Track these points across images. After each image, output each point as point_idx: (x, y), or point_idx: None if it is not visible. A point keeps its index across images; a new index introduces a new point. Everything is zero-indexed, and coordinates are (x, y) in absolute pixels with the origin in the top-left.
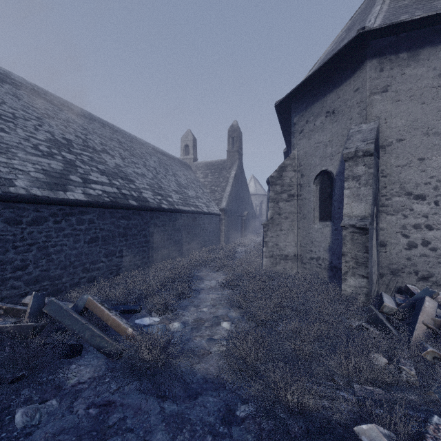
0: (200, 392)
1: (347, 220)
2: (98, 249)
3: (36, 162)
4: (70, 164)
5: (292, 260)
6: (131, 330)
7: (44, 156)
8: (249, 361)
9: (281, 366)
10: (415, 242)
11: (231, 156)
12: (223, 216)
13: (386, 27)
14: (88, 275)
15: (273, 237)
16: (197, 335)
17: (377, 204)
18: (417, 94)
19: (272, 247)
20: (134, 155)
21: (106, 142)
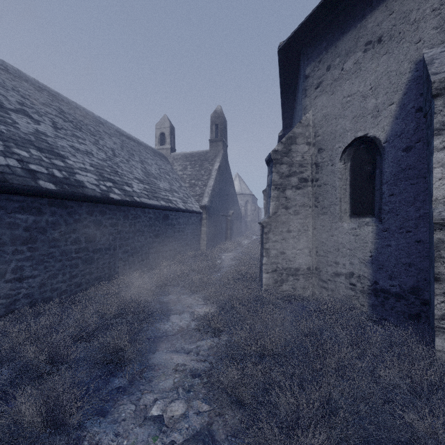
0: None
1: None
2: None
3: None
4: None
5: (305, 275)
6: None
7: None
8: None
9: None
10: None
11: (215, 146)
12: (205, 215)
13: None
14: None
15: (277, 242)
16: None
17: None
18: None
19: (276, 256)
20: (80, 129)
21: (32, 105)
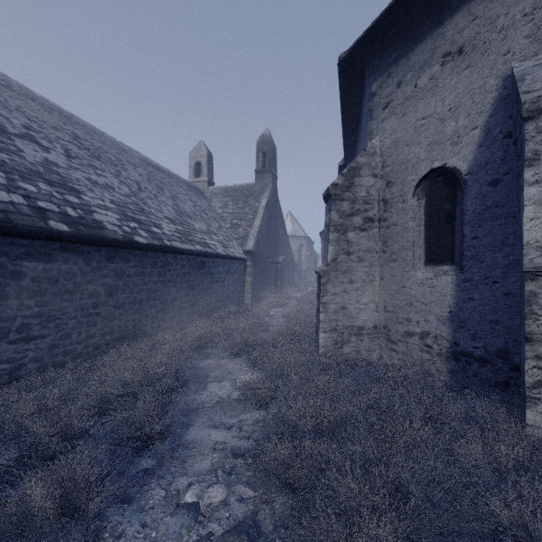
0: None
1: (539, 257)
2: None
3: None
4: None
5: (370, 335)
6: None
7: None
8: None
9: None
10: None
11: (262, 178)
12: (249, 262)
13: None
14: None
15: (337, 294)
16: None
17: None
18: None
19: (335, 312)
20: (99, 158)
21: (41, 129)
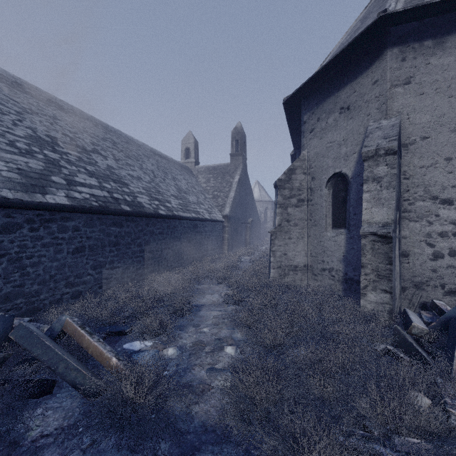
0: (197, 446)
1: (367, 228)
2: (85, 260)
3: (11, 161)
4: (53, 164)
5: (302, 271)
6: (116, 360)
7: (21, 153)
8: (259, 402)
9: (300, 410)
10: (441, 251)
11: (235, 159)
12: (226, 223)
13: (411, 9)
14: (72, 290)
15: (281, 246)
16: (196, 363)
17: (400, 210)
18: (443, 86)
19: (280, 256)
20: (129, 157)
21: (98, 142)
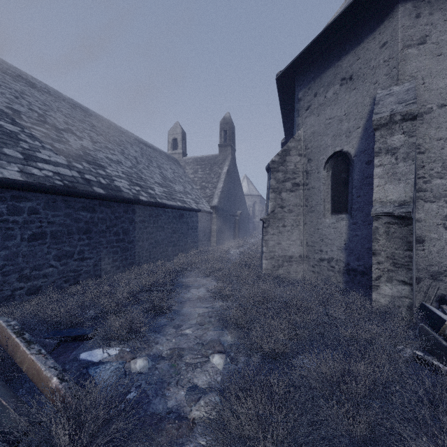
0: None
1: (380, 208)
2: (46, 249)
3: None
4: (9, 135)
5: (297, 262)
6: (57, 381)
7: None
8: None
9: None
10: None
11: (224, 150)
12: (215, 215)
13: None
14: (28, 284)
15: (274, 234)
16: (172, 380)
17: (415, 188)
18: None
19: (273, 246)
20: (109, 141)
21: (73, 123)
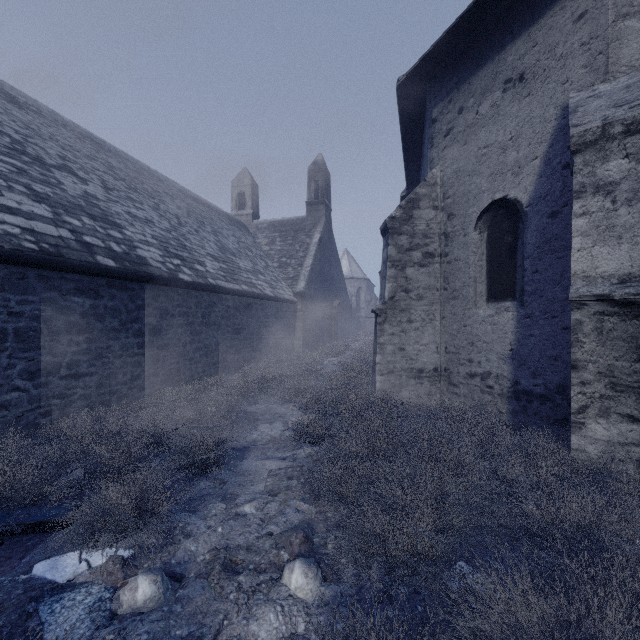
0: None
1: (585, 287)
2: (5, 359)
3: None
4: None
5: (431, 378)
6: None
7: None
8: None
9: None
10: None
11: (314, 210)
12: (300, 305)
13: None
14: None
15: (394, 335)
16: (205, 632)
17: None
18: None
19: (393, 353)
20: (136, 189)
21: (76, 159)
